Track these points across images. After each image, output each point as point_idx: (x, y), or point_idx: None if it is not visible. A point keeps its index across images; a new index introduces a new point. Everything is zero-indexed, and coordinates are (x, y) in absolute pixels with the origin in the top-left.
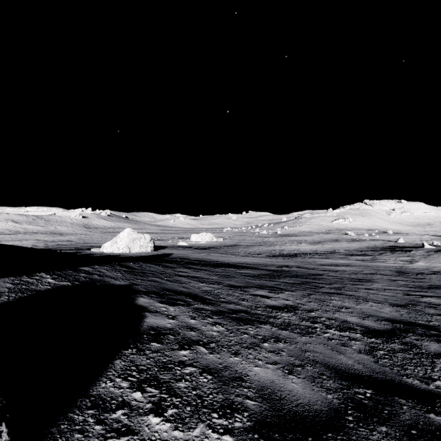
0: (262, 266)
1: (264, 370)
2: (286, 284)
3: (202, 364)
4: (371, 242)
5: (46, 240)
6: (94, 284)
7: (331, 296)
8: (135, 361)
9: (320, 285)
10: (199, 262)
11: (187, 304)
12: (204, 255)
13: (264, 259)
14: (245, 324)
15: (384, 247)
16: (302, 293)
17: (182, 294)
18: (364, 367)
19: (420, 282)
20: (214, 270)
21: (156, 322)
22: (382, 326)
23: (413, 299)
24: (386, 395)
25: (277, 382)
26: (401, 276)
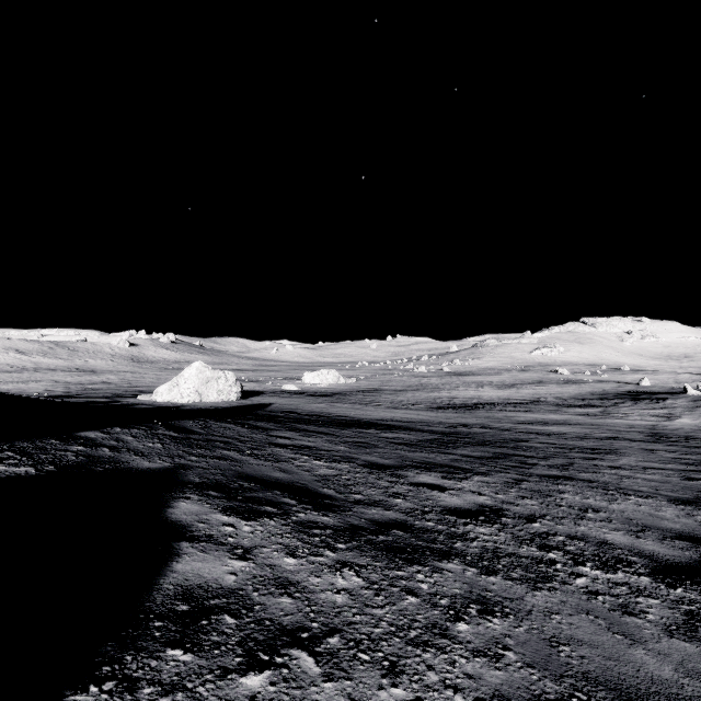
0: (422, 425)
1: None
2: (470, 460)
3: None
4: (597, 385)
5: (68, 381)
6: (89, 469)
7: (558, 484)
8: None
9: (530, 461)
10: (315, 419)
11: (283, 512)
12: (325, 406)
13: (424, 413)
14: (408, 564)
15: (620, 392)
16: (505, 479)
17: (277, 487)
18: None
19: (699, 453)
20: (341, 433)
21: (199, 570)
22: (680, 553)
23: None
24: None
25: None
26: (661, 443)
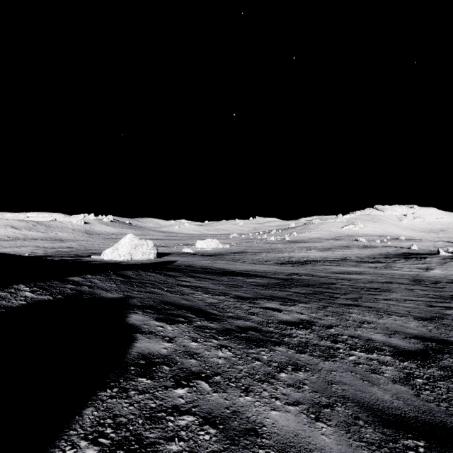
0: (271, 274)
1: (284, 415)
2: (298, 295)
3: (204, 409)
4: (383, 249)
5: (46, 246)
6: (80, 297)
7: (349, 309)
8: (113, 409)
9: (335, 295)
10: (204, 270)
11: (188, 321)
12: (210, 262)
13: (272, 266)
14: (256, 347)
15: (397, 253)
16: (317, 306)
17: (184, 308)
18: (405, 404)
19: (441, 291)
20: (220, 279)
21: (148, 346)
22: (413, 345)
23: (437, 311)
24: (443, 448)
25: (302, 435)
26: (419, 285)
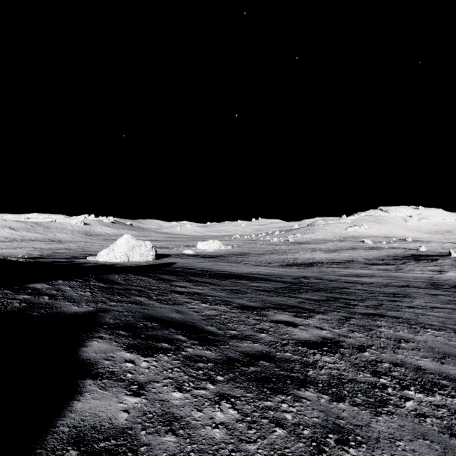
0: (276, 277)
1: None
2: (311, 302)
3: None
4: (391, 251)
5: (43, 247)
6: (26, 314)
7: (376, 320)
8: None
9: (352, 302)
10: (204, 273)
11: (175, 347)
12: (211, 264)
13: (277, 269)
14: (274, 394)
15: (406, 255)
16: (338, 317)
17: (172, 326)
18: None
19: None
20: (221, 283)
21: (96, 409)
22: None
23: None
24: None
25: None
26: (439, 289)
